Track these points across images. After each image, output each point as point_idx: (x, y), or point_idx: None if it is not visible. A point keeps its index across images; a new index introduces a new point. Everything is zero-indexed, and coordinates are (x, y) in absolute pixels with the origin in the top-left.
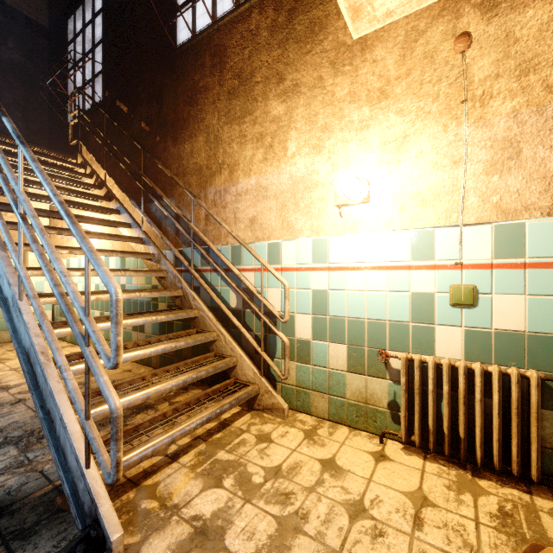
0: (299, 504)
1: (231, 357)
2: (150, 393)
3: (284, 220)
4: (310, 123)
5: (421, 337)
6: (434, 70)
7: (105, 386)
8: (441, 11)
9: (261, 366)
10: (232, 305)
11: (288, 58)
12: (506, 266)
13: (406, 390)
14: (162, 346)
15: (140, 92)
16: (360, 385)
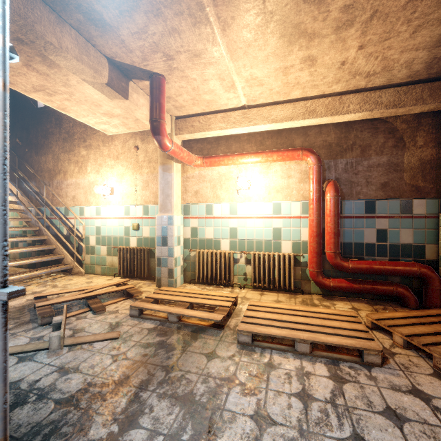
0: (71, 287)
1: (61, 254)
2: (19, 263)
3: (86, 198)
4: (95, 161)
5: (127, 241)
6: (130, 154)
7: None
8: (132, 136)
9: (74, 257)
10: (65, 233)
11: (87, 133)
12: (145, 218)
13: (119, 258)
14: (26, 249)
15: (16, 123)
16: (111, 260)
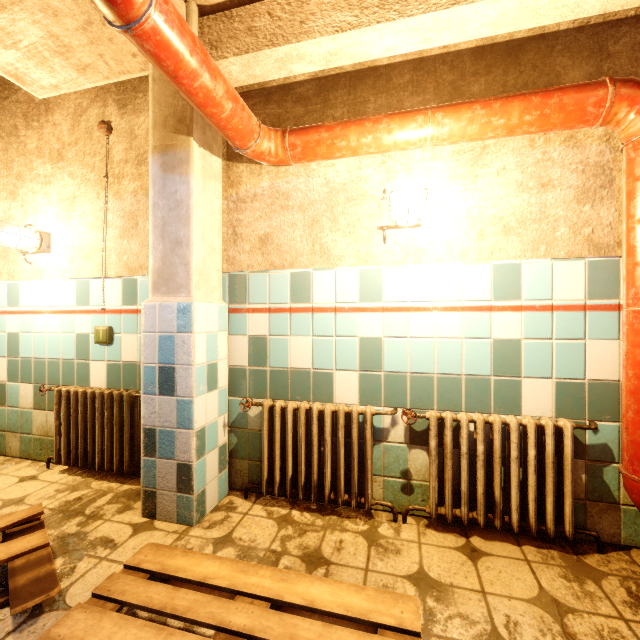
0: None
1: None
2: None
3: None
4: (8, 168)
5: (82, 372)
6: (92, 145)
7: None
8: (97, 97)
9: None
10: None
11: None
12: (129, 312)
13: (58, 418)
14: None
15: None
16: (43, 420)
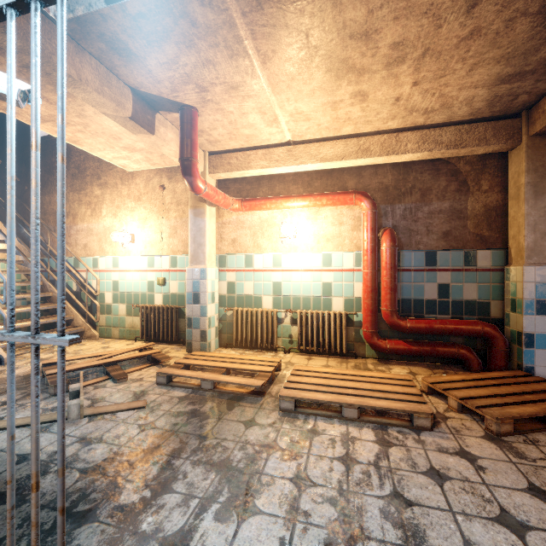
0: (83, 353)
1: (70, 315)
2: (20, 325)
3: (101, 247)
4: (112, 203)
5: (151, 298)
6: (155, 195)
7: (1, 310)
8: (157, 173)
9: (86, 318)
10: (74, 289)
11: (102, 168)
12: (173, 271)
13: (142, 318)
14: (27, 308)
15: None
16: (131, 321)
